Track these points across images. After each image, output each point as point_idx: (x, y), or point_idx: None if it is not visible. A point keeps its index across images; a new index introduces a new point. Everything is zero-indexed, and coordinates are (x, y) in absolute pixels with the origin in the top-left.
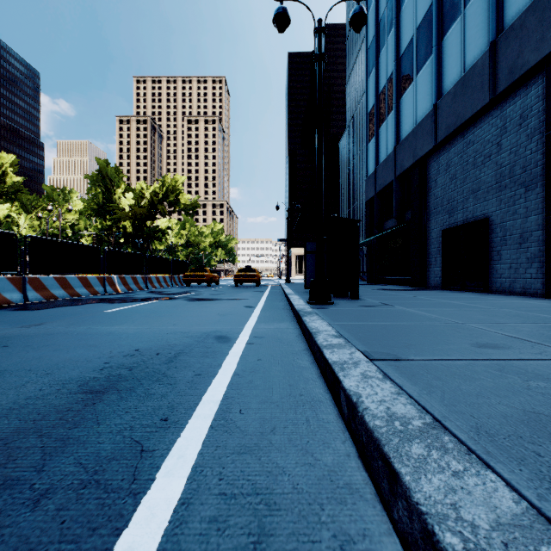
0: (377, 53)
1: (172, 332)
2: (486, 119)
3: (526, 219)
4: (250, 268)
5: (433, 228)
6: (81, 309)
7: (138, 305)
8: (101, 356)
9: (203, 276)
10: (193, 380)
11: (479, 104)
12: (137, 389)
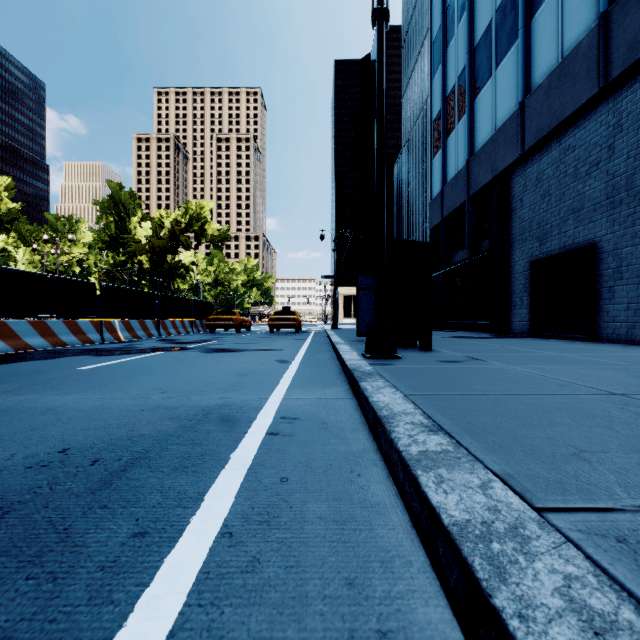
0: (444, 47)
1: (151, 408)
2: (593, 116)
3: None
4: (289, 310)
5: (518, 260)
6: (48, 365)
7: (132, 358)
8: None
9: (230, 321)
10: (117, 560)
11: (585, 96)
12: None
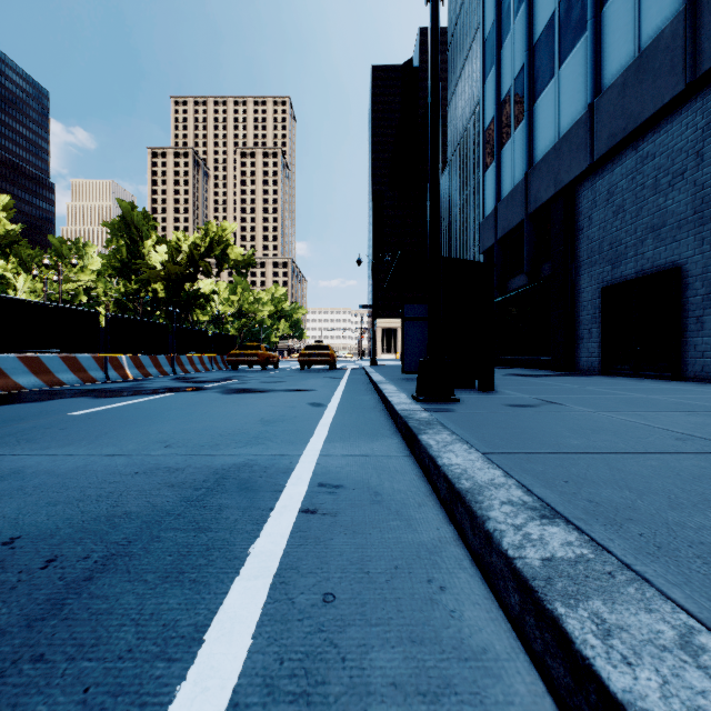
0: (498, 45)
1: (148, 470)
2: (677, 117)
3: None
4: (322, 344)
5: (586, 286)
6: (34, 409)
7: (137, 401)
8: None
9: (255, 356)
10: None
11: (668, 94)
12: None
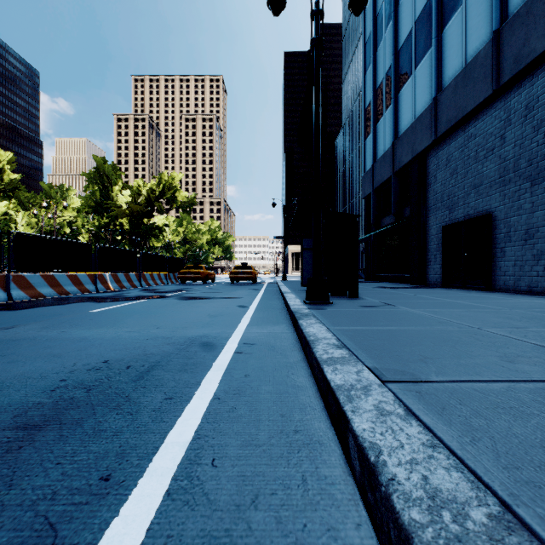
0: (374, 48)
1: (153, 338)
2: (489, 111)
3: (532, 215)
4: (246, 265)
5: (432, 224)
6: (64, 309)
7: (126, 304)
8: (60, 371)
9: (198, 274)
10: (160, 408)
11: (482, 96)
12: (85, 422)
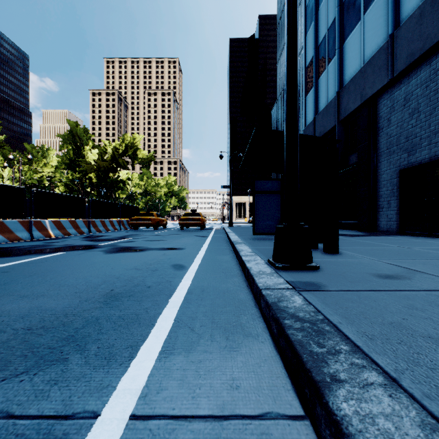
0: (316, 7)
1: None
2: None
3: None
4: (195, 212)
5: (385, 169)
6: None
7: (19, 262)
8: None
9: (149, 220)
10: None
11: None
12: None
